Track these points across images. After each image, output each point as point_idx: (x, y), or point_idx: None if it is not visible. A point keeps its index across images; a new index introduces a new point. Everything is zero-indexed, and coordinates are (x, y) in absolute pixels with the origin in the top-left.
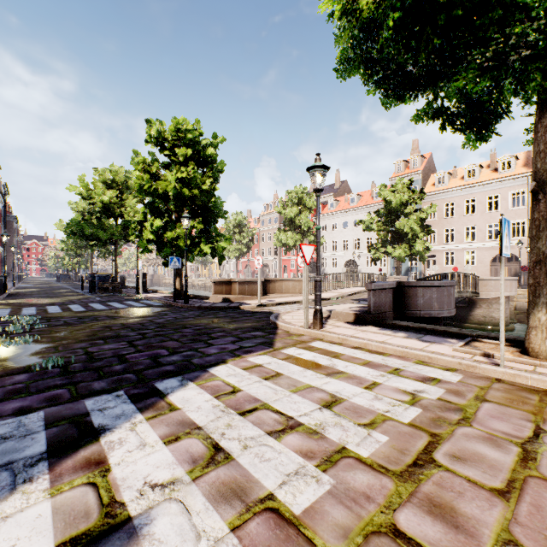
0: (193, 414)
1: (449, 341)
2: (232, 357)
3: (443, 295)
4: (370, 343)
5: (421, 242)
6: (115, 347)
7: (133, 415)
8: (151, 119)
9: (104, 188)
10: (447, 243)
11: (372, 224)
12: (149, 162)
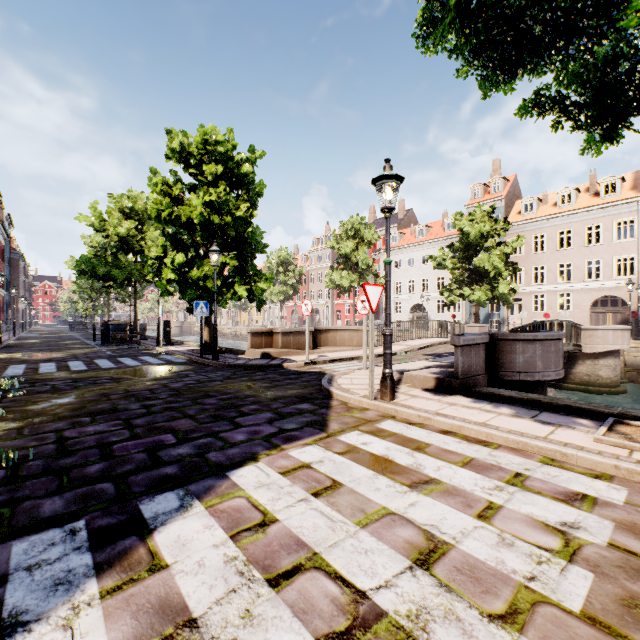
0: (187, 583)
1: (581, 423)
2: (267, 449)
3: (549, 351)
4: (467, 426)
5: (506, 282)
6: (103, 429)
7: (82, 584)
8: (172, 128)
9: (120, 218)
10: (536, 283)
11: (445, 261)
12: (171, 184)
